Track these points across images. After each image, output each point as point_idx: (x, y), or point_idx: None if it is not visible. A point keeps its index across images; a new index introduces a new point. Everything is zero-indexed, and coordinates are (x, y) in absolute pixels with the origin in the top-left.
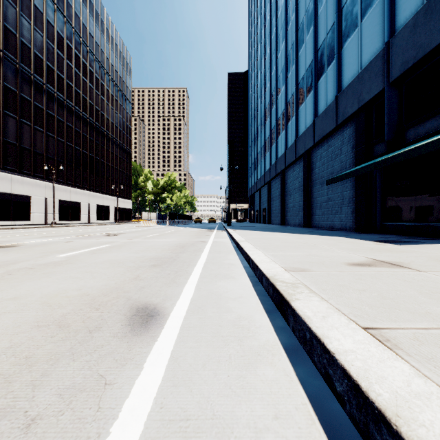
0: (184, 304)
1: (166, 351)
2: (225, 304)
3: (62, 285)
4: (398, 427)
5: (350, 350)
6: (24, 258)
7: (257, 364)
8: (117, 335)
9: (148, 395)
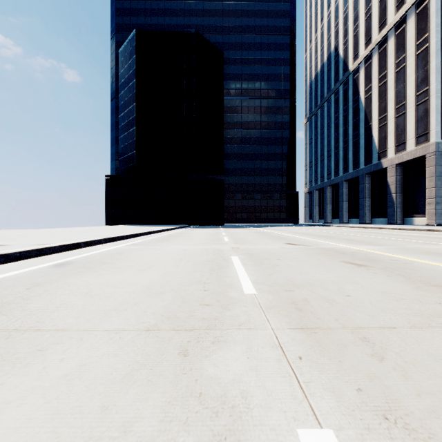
0: (34, 267)
1: (66, 259)
2: (7, 268)
3: (118, 277)
4: (46, 247)
5: (27, 249)
6: (432, 390)
7: (42, 258)
8: (80, 261)
9: (77, 256)
